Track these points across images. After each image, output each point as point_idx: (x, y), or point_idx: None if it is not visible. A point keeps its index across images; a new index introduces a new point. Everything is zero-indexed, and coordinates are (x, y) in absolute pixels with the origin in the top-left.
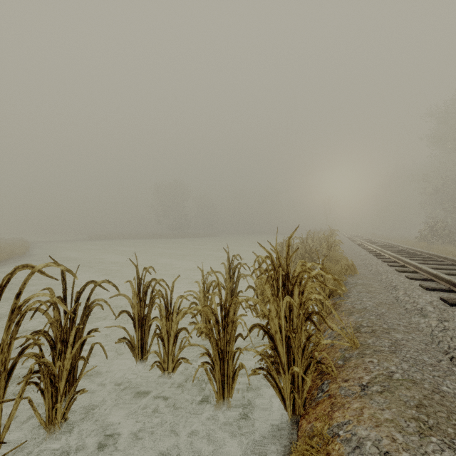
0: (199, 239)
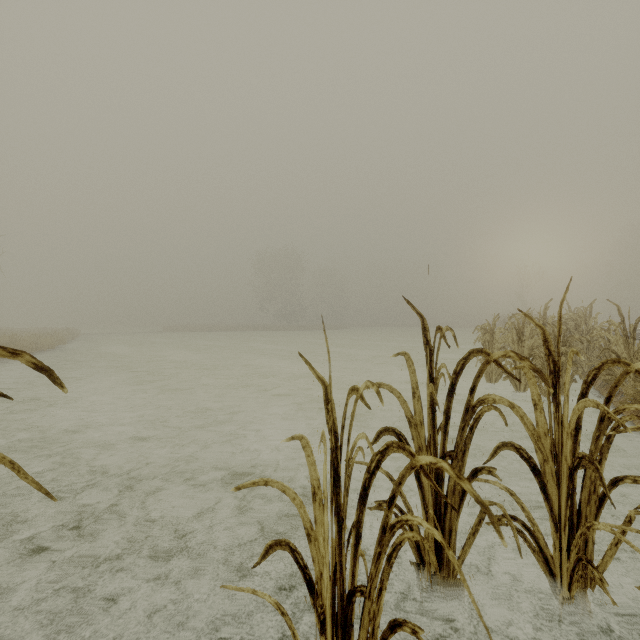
0: (320, 331)
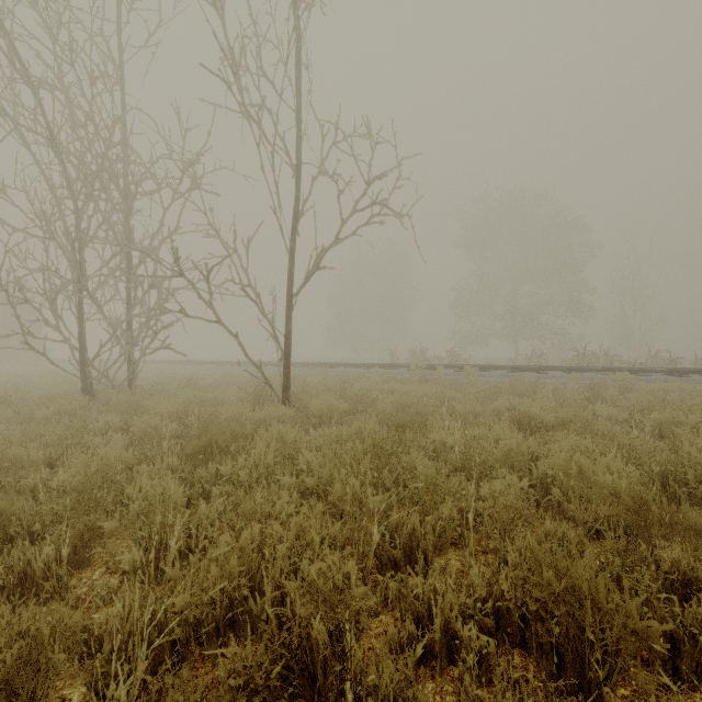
0: None
